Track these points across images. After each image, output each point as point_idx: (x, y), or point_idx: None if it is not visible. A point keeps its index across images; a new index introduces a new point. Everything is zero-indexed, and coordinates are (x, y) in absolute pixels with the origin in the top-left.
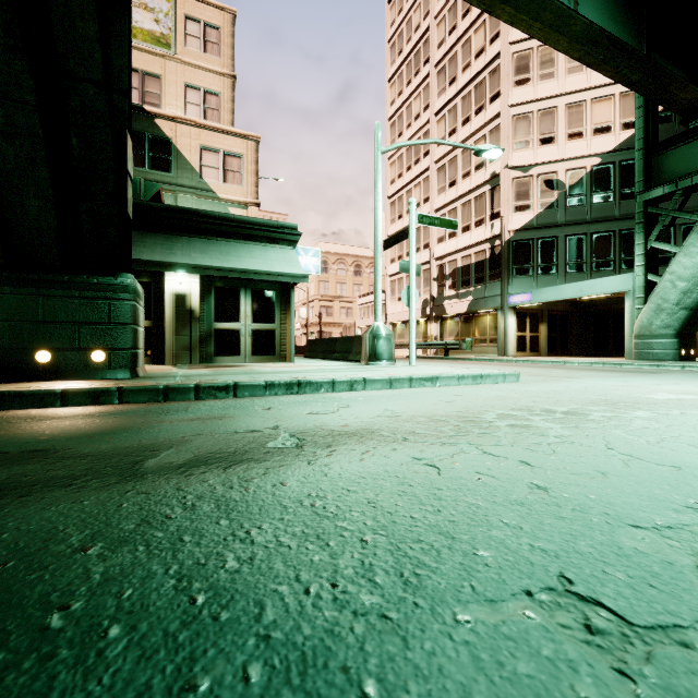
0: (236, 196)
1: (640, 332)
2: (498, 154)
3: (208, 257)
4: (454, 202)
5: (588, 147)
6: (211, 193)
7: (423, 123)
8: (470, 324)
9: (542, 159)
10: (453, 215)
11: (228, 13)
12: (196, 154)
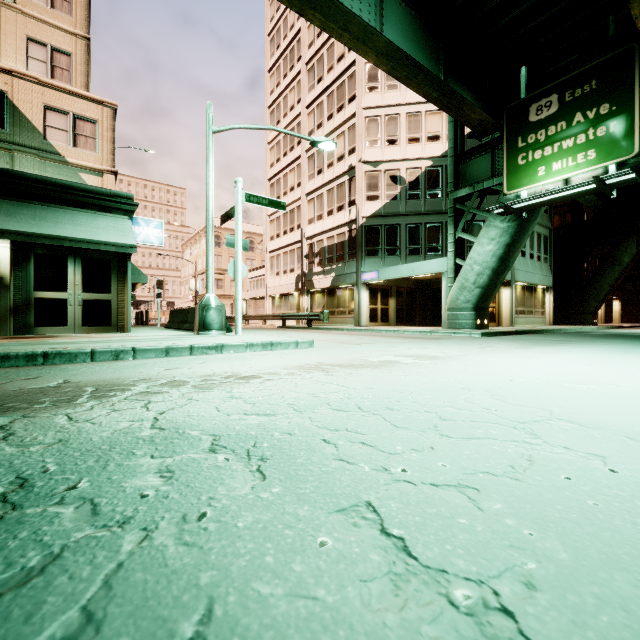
0: (88, 162)
1: (451, 305)
2: (332, 146)
3: (15, 221)
4: (321, 188)
5: (423, 151)
6: (57, 156)
7: (297, 114)
8: (334, 297)
9: (388, 157)
10: (320, 200)
11: None
12: (39, 113)
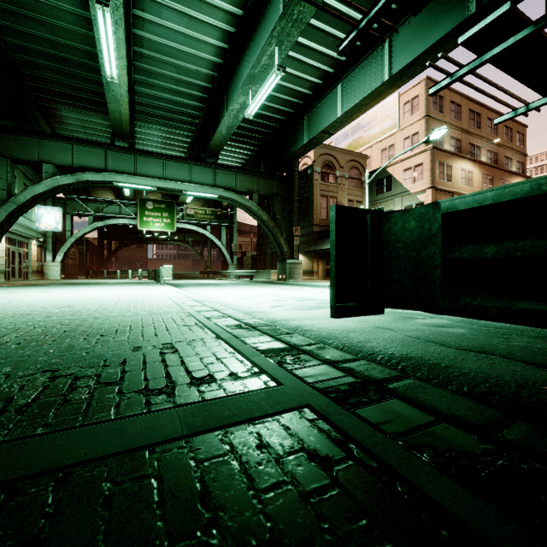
0: (418, 188)
1: None
2: (440, 132)
3: None
4: None
5: None
6: (407, 193)
7: None
8: None
9: None
10: None
11: (423, 82)
12: (402, 175)
